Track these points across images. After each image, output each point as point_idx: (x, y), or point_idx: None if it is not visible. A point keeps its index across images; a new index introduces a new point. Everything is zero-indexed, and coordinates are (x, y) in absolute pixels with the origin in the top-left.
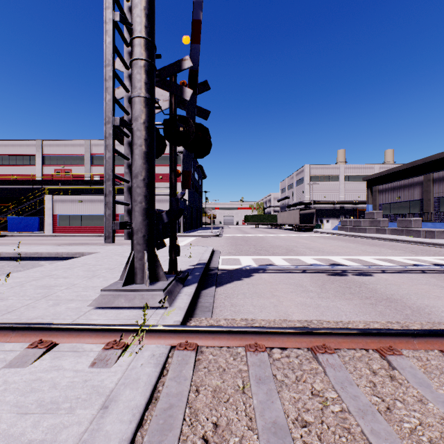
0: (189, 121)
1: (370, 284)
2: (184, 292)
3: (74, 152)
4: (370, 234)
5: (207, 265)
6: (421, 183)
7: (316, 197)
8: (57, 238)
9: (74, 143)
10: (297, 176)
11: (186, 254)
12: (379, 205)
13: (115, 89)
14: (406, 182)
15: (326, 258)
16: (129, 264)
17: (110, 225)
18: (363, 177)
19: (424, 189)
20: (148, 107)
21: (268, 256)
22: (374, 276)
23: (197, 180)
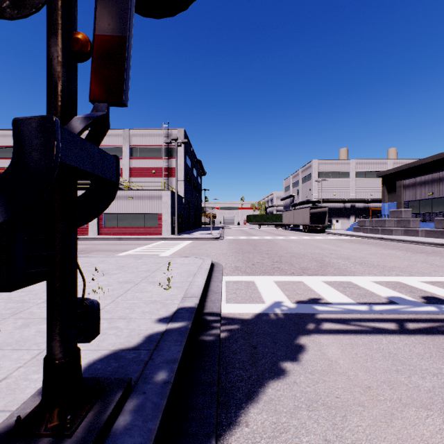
0: None
1: None
2: None
3: None
4: (399, 237)
5: (197, 310)
6: None
7: (324, 195)
8: None
9: None
10: (304, 173)
11: (166, 278)
12: (405, 203)
13: None
14: (442, 175)
15: (396, 281)
16: None
17: None
18: (378, 172)
19: None
20: None
21: (298, 276)
22: None
23: (195, 177)
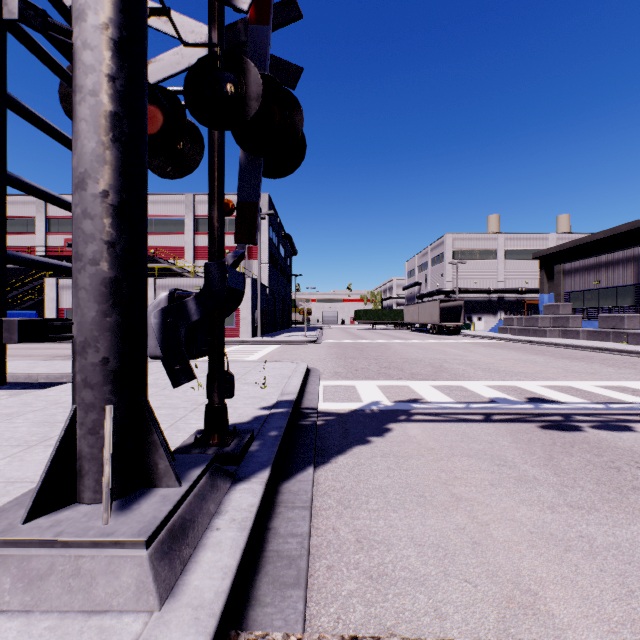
0: (249, 67)
1: None
2: (230, 509)
3: None
4: (554, 340)
5: (295, 404)
6: (636, 259)
7: (461, 282)
8: (59, 346)
9: None
10: (434, 251)
11: (259, 380)
12: (565, 294)
13: None
14: (611, 258)
15: (511, 385)
16: (55, 448)
17: None
18: (535, 252)
19: None
20: None
21: (405, 380)
22: (639, 431)
23: (283, 257)
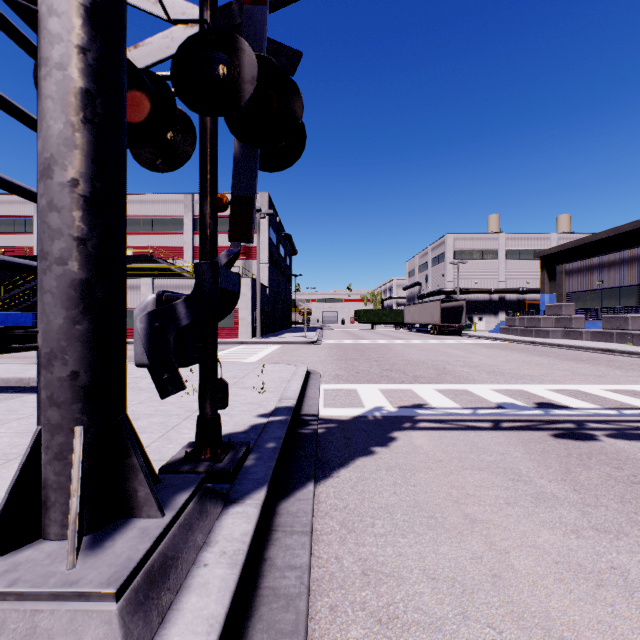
0: (243, 47)
1: None
2: (220, 539)
3: None
4: (557, 340)
5: (295, 411)
6: None
7: (462, 283)
8: None
9: None
10: (434, 251)
11: (257, 384)
12: (567, 294)
13: None
14: (614, 258)
15: (518, 389)
16: (14, 476)
17: None
18: (536, 252)
19: None
20: None
21: (408, 384)
22: None
23: (283, 257)
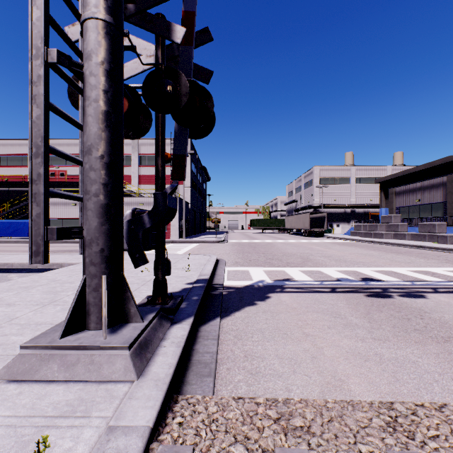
0: (181, 76)
1: (432, 313)
2: (170, 337)
3: (69, 152)
4: (388, 240)
5: (209, 281)
6: (444, 184)
7: (325, 200)
8: None
9: (69, 143)
10: (306, 178)
11: (185, 266)
12: (396, 208)
13: (68, 27)
14: (427, 183)
15: (353, 270)
16: (75, 298)
17: (40, 233)
18: (376, 179)
19: (449, 190)
20: (110, 39)
21: (282, 267)
22: (428, 298)
23: (200, 183)
